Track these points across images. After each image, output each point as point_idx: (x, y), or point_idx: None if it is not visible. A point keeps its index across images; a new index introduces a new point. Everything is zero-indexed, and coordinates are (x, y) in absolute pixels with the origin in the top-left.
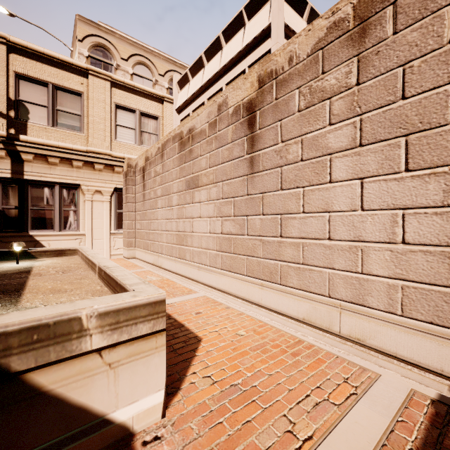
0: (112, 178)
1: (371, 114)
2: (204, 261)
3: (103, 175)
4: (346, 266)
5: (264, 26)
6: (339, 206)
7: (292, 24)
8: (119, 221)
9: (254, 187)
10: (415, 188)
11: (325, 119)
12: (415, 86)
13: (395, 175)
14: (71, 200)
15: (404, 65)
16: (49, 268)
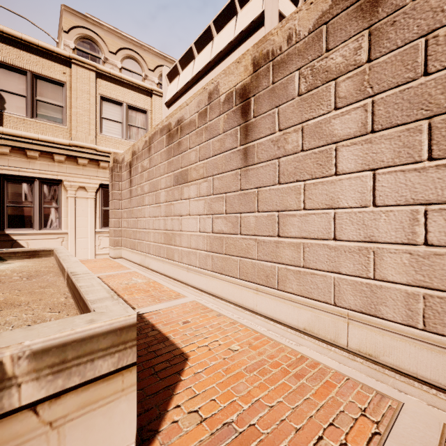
0: (97, 174)
1: (385, 95)
2: (193, 262)
3: (88, 170)
4: (355, 271)
5: (257, 13)
6: (347, 201)
7: (286, 13)
8: (105, 218)
9: (249, 181)
10: (441, 179)
11: (330, 102)
12: (441, 59)
13: (415, 165)
14: (52, 196)
15: (427, 35)
16: (14, 272)
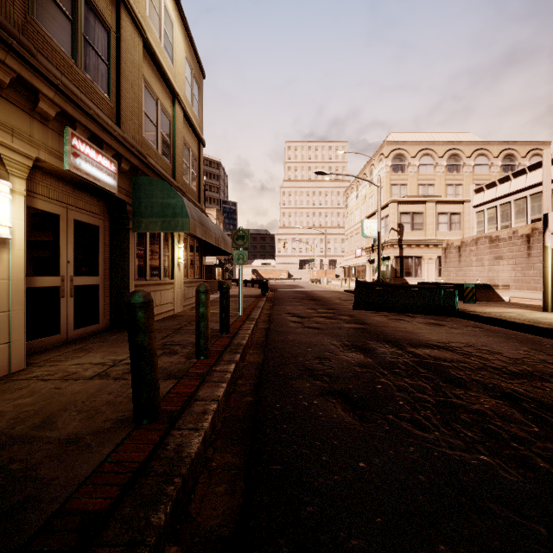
0: (436, 251)
1: None
2: None
3: (432, 250)
4: None
5: (539, 181)
6: None
7: None
8: (439, 273)
9: (529, 262)
10: None
11: None
12: None
13: None
14: (418, 263)
15: None
16: None
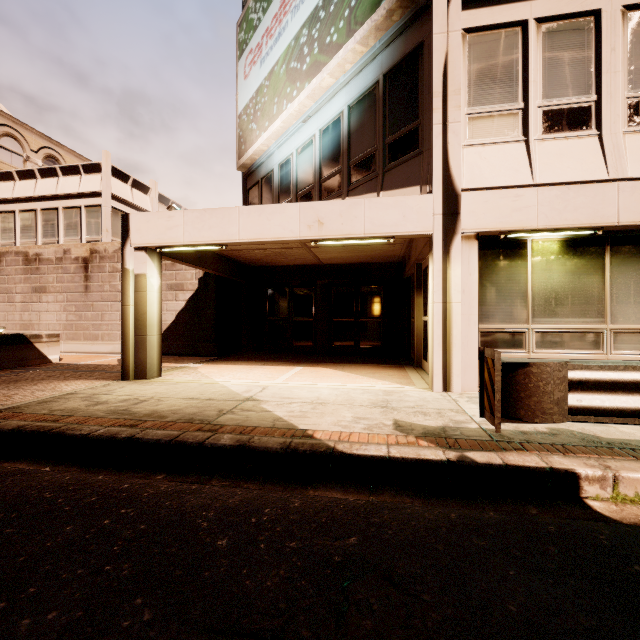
0: None
1: None
2: None
3: None
4: None
5: (97, 189)
6: None
7: (118, 193)
8: None
9: (88, 299)
10: None
11: (118, 279)
12: None
13: None
14: None
15: None
16: None
